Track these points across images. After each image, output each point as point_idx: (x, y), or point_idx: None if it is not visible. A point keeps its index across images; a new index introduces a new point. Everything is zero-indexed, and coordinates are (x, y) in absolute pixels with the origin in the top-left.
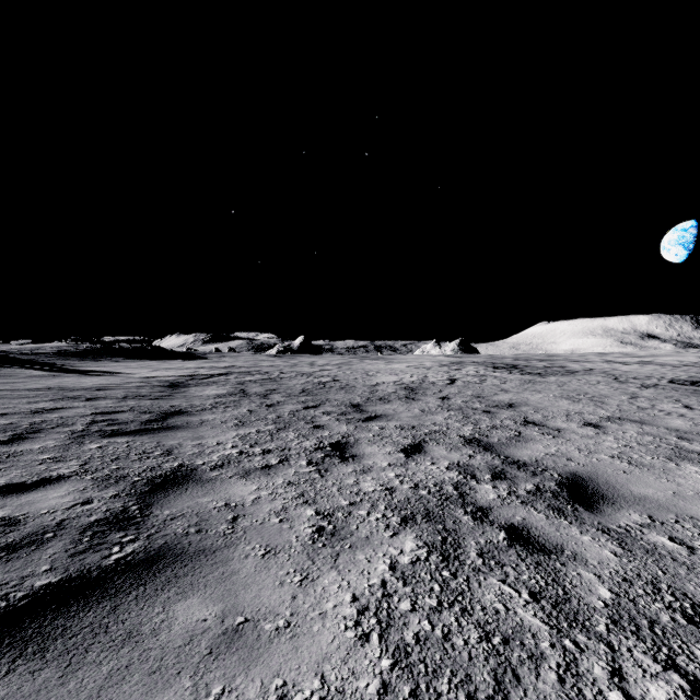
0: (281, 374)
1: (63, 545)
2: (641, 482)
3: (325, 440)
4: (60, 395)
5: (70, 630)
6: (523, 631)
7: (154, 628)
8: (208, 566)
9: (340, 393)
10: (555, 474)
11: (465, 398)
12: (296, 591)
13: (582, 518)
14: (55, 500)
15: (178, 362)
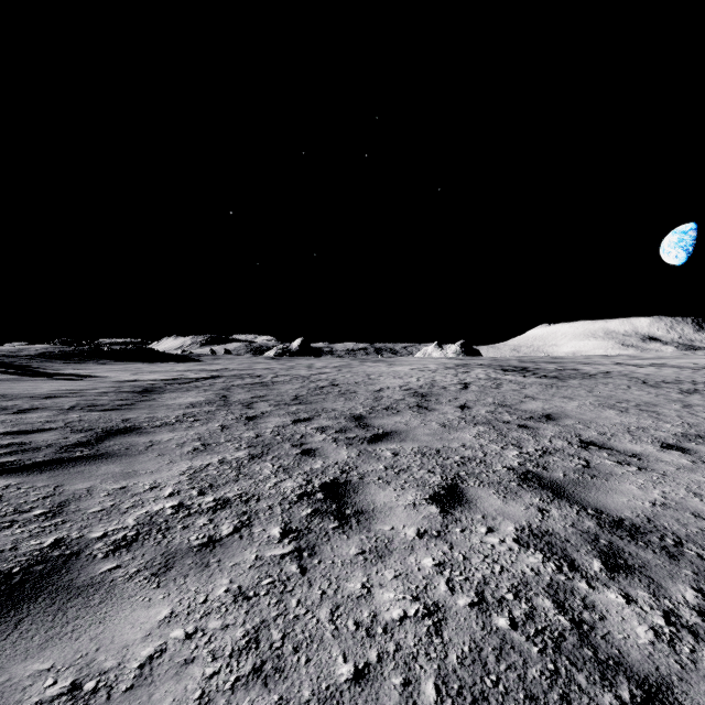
0: (275, 378)
1: None
2: None
3: (315, 477)
4: None
5: None
6: None
7: None
8: None
9: (339, 400)
10: (703, 553)
11: (488, 407)
12: None
13: None
14: None
15: (169, 365)
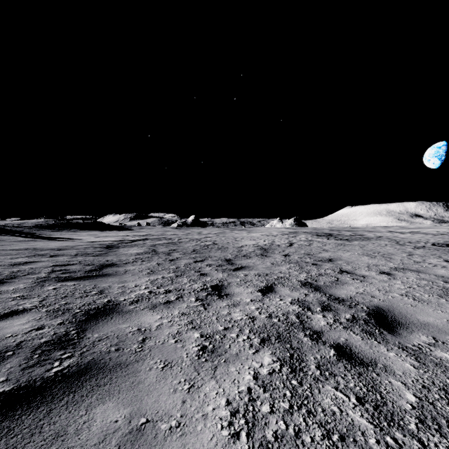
0: (180, 240)
1: (19, 361)
2: (424, 313)
3: (208, 283)
4: (33, 253)
5: (13, 431)
6: (354, 430)
7: (77, 428)
8: (122, 376)
9: (218, 252)
10: (364, 307)
11: (300, 255)
12: (186, 396)
13: (387, 339)
14: (18, 326)
15: (113, 232)
